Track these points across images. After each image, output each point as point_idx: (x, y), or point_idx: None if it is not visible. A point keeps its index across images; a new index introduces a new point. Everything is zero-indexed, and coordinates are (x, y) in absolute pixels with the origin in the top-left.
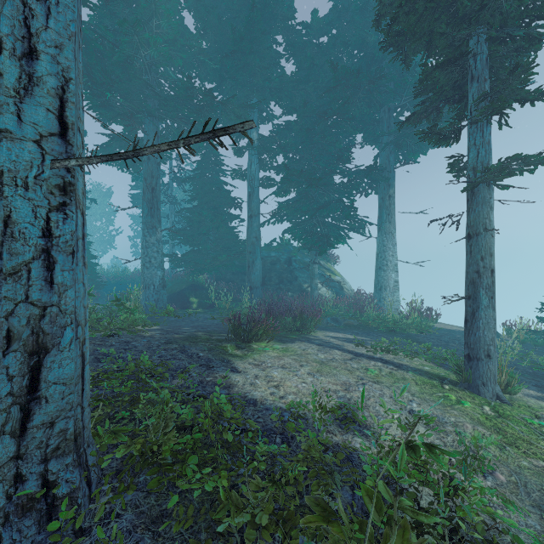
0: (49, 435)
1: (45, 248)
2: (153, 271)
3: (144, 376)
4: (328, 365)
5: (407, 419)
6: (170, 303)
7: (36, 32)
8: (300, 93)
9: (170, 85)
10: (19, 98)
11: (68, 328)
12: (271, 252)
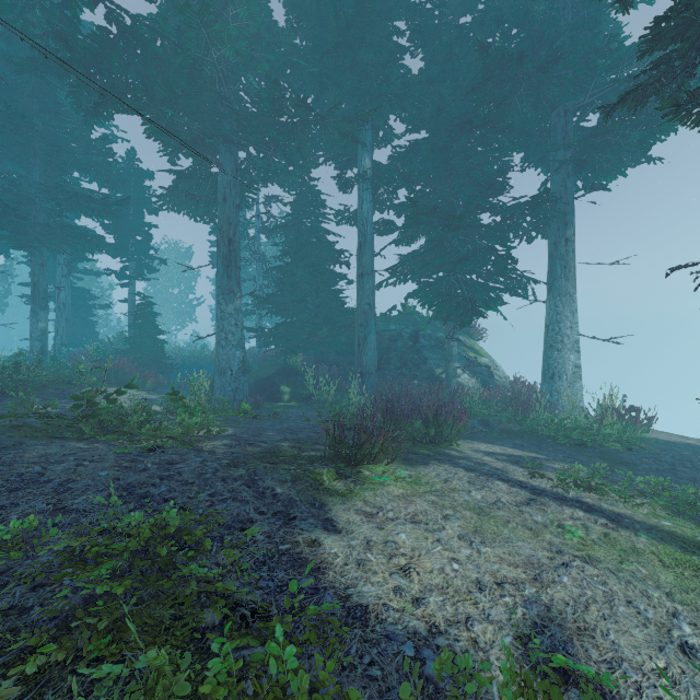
0: None
1: None
2: (230, 351)
3: (163, 550)
4: (492, 518)
5: None
6: (255, 392)
7: None
8: (431, 98)
9: (252, 98)
10: None
11: None
12: (390, 325)
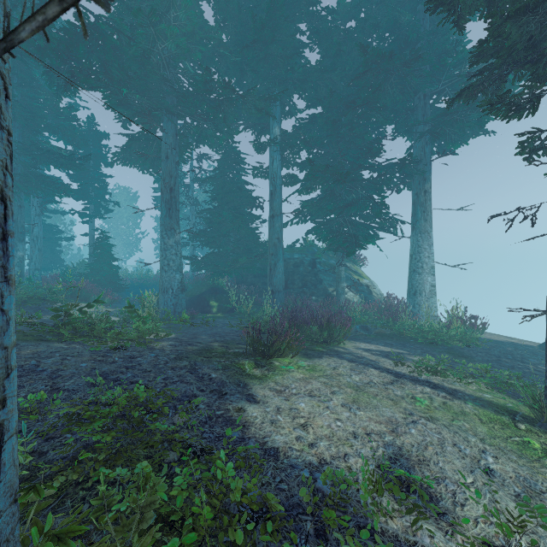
0: None
1: None
2: (171, 274)
3: (136, 413)
4: (366, 393)
5: (508, 511)
6: (190, 306)
7: None
8: (325, 83)
9: (188, 80)
10: None
11: None
12: (294, 254)
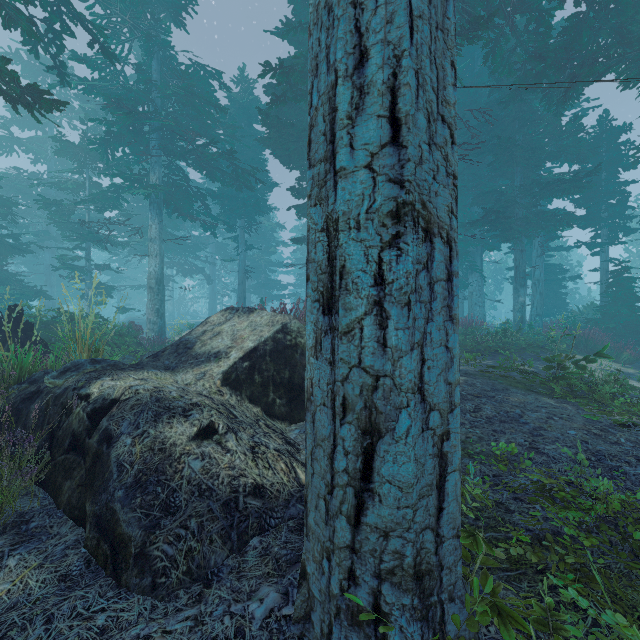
0: (383, 547)
1: (377, 300)
2: None
3: (636, 533)
4: None
5: None
6: None
7: (366, 28)
8: None
9: None
10: (352, 123)
11: (404, 411)
12: None
